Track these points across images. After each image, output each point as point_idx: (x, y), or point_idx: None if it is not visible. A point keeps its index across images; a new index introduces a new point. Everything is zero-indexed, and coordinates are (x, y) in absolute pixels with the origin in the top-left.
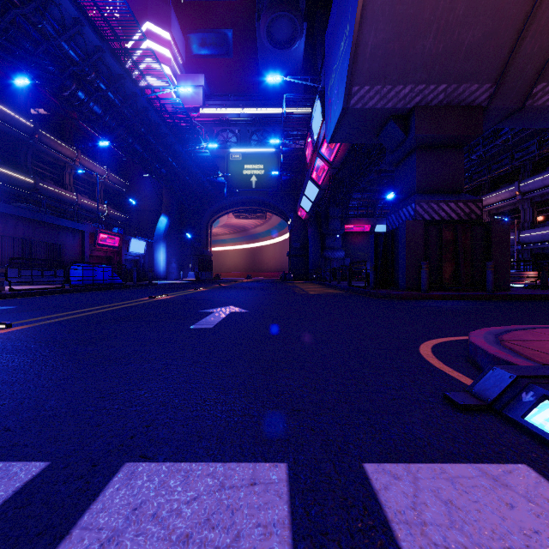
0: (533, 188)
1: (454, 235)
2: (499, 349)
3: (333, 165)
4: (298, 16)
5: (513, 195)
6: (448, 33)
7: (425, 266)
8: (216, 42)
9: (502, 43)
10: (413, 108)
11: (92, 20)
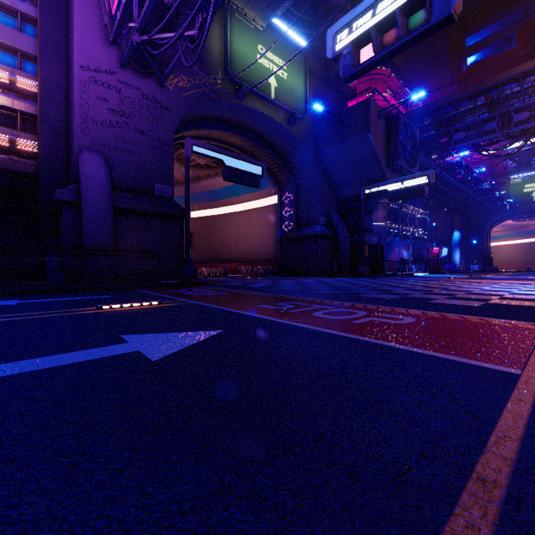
0: None
1: None
2: None
3: None
4: None
5: None
6: None
7: None
8: None
9: None
10: None
11: (460, 181)
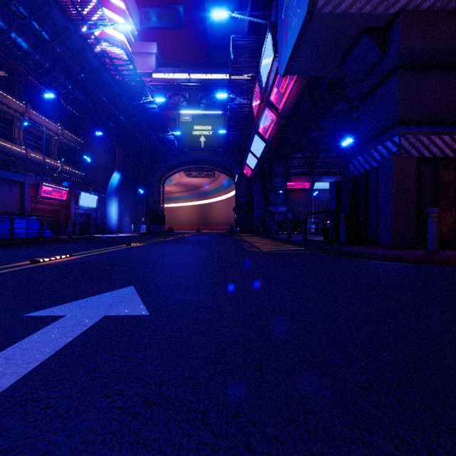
0: None
1: (454, 175)
2: None
3: (282, 114)
4: None
5: None
6: None
7: (435, 214)
8: (169, 16)
9: None
10: (397, 14)
11: None
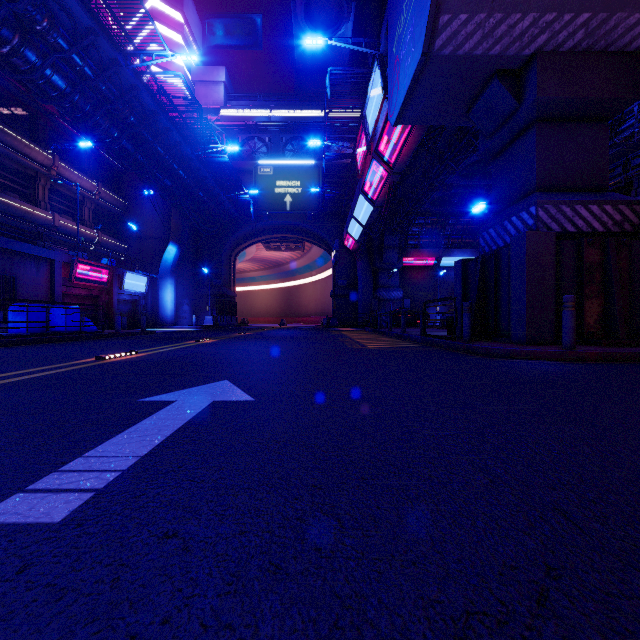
0: None
1: (602, 255)
2: None
3: (394, 170)
4: None
5: None
6: None
7: (571, 303)
8: (242, 30)
9: None
10: (533, 56)
11: None
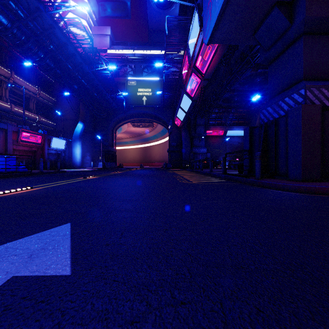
0: None
1: None
2: None
3: (205, 77)
4: None
5: None
6: None
7: None
8: (120, 8)
9: None
10: None
11: None
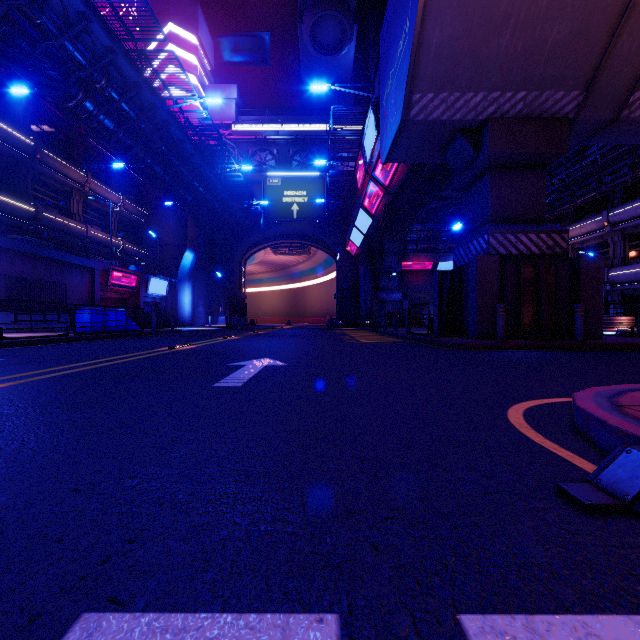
0: (625, 218)
1: (535, 272)
2: (622, 419)
3: (389, 191)
4: (348, 16)
5: (601, 226)
6: (528, 28)
7: (502, 309)
8: (251, 47)
9: (593, 41)
10: (486, 120)
11: (101, 15)
